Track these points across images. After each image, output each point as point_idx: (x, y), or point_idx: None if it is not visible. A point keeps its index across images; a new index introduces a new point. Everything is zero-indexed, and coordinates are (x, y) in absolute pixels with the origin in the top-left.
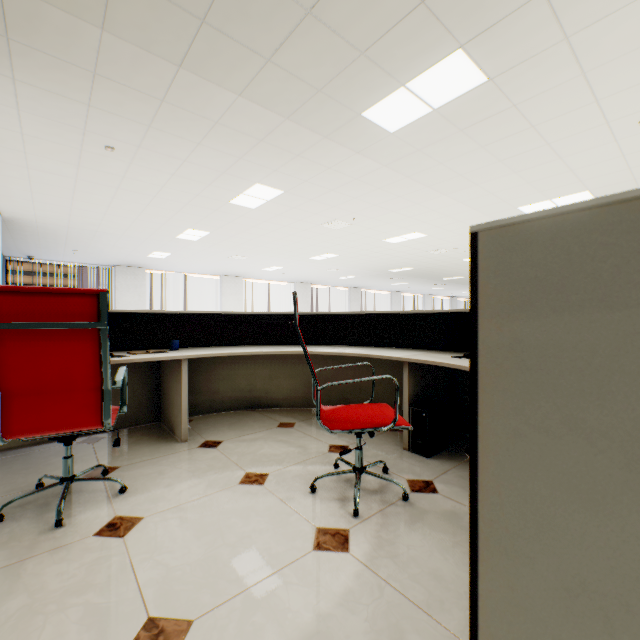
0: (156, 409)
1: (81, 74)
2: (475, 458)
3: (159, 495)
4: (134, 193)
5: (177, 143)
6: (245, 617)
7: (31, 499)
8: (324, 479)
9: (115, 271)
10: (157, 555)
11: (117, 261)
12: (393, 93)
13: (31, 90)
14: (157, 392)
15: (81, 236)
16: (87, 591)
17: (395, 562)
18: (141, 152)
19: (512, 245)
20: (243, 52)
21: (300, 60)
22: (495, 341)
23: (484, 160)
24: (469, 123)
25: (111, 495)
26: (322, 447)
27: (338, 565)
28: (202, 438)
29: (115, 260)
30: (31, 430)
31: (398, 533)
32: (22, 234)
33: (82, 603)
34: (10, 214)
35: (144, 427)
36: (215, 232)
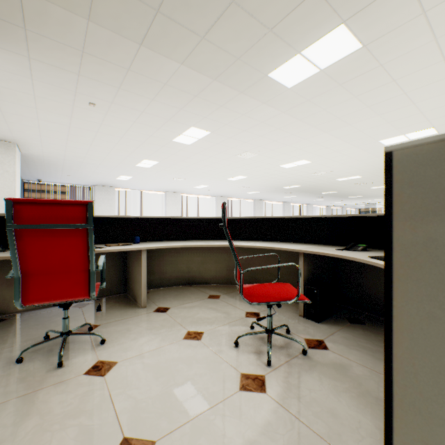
0: (124, 284)
1: (74, 52)
2: (390, 334)
3: (128, 346)
4: (108, 135)
5: (138, 99)
6: (193, 440)
7: (41, 346)
8: (244, 337)
9: (94, 189)
10: (128, 390)
11: (96, 182)
12: (291, 59)
13: (40, 65)
14: (124, 272)
15: (72, 165)
16: (80, 415)
17: (301, 402)
18: (113, 106)
19: (426, 161)
20: (185, 32)
21: (225, 37)
22: (409, 240)
23: (356, 106)
24: (346, 79)
25: (95, 345)
26: (240, 313)
27: (259, 403)
28: (156, 305)
29: (94, 182)
30: (41, 299)
31: (301, 379)
32: (34, 164)
33: (77, 424)
34: (26, 151)
35: (116, 297)
36: (162, 161)
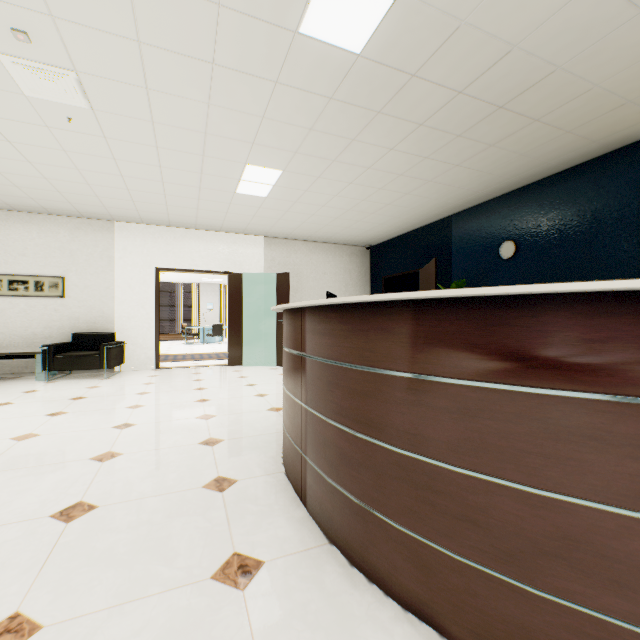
0: None
1: None
2: None
3: None
4: None
5: None
6: None
7: None
8: None
9: None
10: None
11: None
12: None
13: None
14: None
15: None
16: None
17: None
18: None
19: None
20: None
21: None
22: None
23: None
24: None
25: None
26: None
27: None
28: None
29: None
30: None
31: None
32: None
33: None
34: None
35: None
36: None
